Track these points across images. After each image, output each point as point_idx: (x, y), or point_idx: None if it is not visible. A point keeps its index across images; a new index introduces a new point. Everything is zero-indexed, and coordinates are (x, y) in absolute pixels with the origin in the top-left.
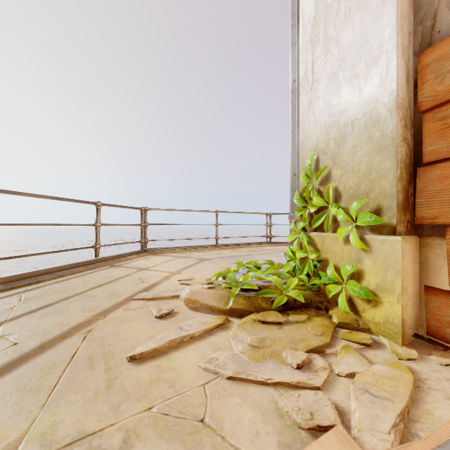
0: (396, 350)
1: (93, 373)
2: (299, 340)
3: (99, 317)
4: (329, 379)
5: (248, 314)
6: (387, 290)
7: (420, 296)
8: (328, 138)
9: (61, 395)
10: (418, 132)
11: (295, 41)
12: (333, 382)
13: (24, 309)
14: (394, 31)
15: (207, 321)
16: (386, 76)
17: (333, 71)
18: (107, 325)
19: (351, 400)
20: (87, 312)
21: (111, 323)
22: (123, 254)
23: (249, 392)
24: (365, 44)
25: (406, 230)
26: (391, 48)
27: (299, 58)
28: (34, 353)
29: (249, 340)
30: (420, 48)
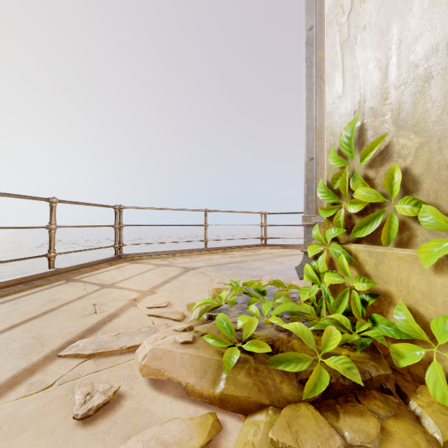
0: None
1: None
2: None
3: None
4: None
5: (256, 409)
6: None
7: None
8: (387, 87)
9: None
10: None
11: None
12: None
13: None
14: None
15: (172, 440)
16: None
17: None
18: None
19: None
20: None
21: None
22: (88, 263)
23: None
24: None
25: None
26: None
27: None
28: None
29: None
30: None
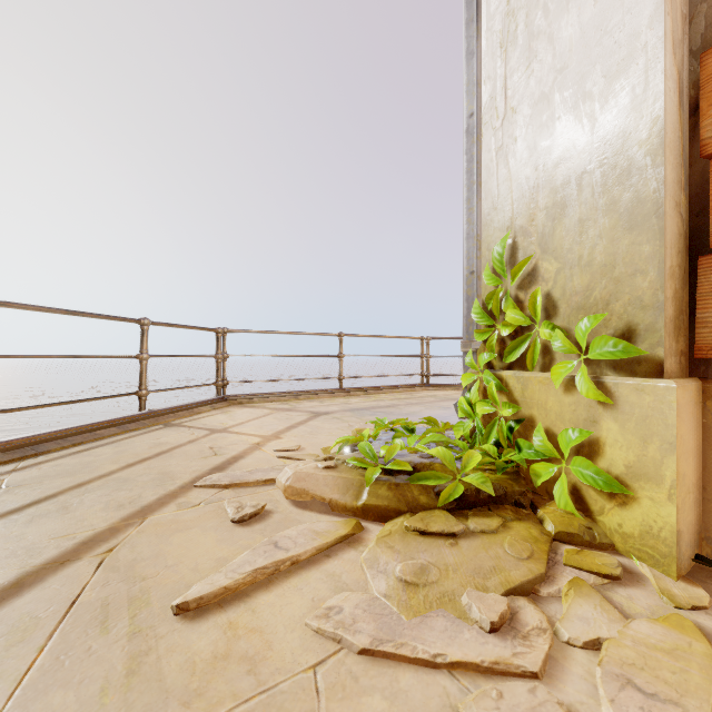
0: (669, 589)
1: (106, 640)
2: (489, 570)
3: (132, 521)
4: (552, 652)
5: (395, 516)
6: (647, 476)
7: (705, 486)
8: (534, 208)
9: (35, 693)
10: (700, 193)
11: (473, 47)
12: (561, 660)
13: (2, 506)
14: (660, 9)
15: (322, 530)
16: (644, 91)
17: (543, 90)
18: (144, 537)
19: (603, 704)
20: (113, 511)
21: (152, 534)
22: (186, 406)
23: (401, 684)
24: (604, 38)
25: (679, 368)
26: (653, 41)
27: (481, 74)
28: (2, 596)
29: (400, 571)
30: (702, 43)
